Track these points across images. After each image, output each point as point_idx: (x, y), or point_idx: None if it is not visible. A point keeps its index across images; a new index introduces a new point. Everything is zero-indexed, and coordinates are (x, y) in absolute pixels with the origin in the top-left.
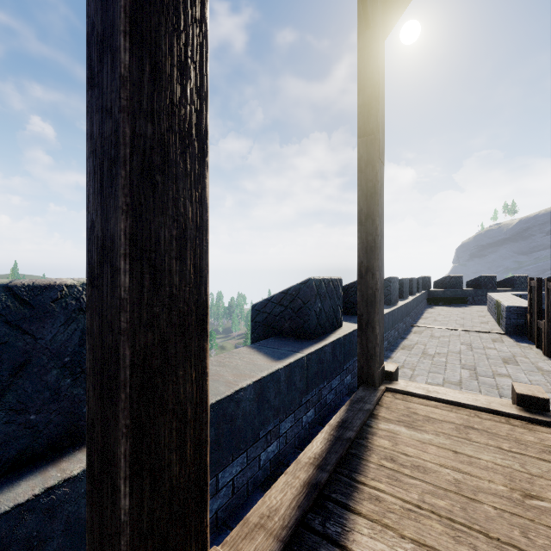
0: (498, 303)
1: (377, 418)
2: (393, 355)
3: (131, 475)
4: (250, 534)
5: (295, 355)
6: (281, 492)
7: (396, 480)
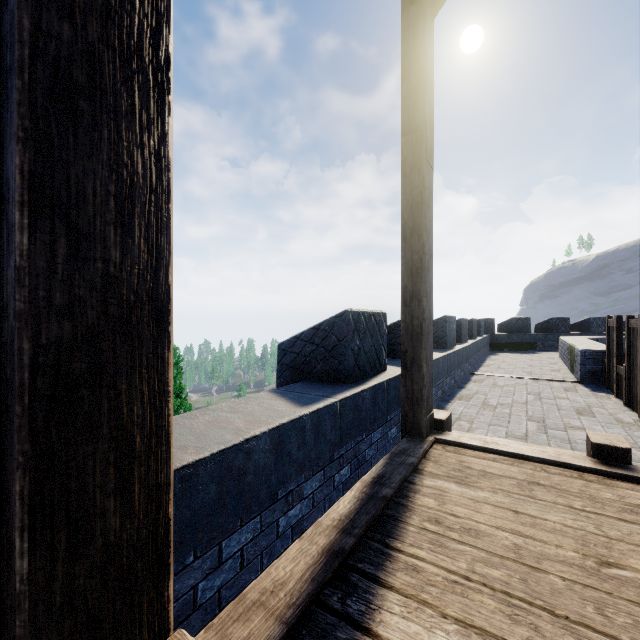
0: (572, 347)
1: (422, 474)
2: (448, 406)
3: (32, 525)
4: (245, 614)
5: (326, 401)
6: (293, 561)
7: (440, 546)
